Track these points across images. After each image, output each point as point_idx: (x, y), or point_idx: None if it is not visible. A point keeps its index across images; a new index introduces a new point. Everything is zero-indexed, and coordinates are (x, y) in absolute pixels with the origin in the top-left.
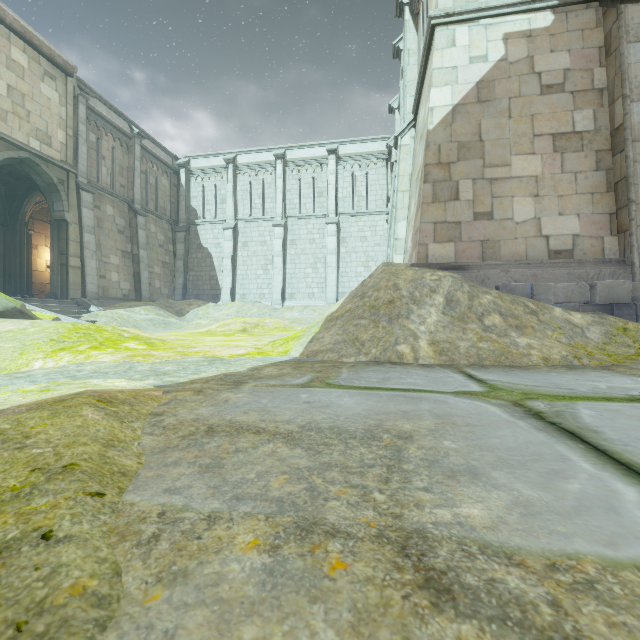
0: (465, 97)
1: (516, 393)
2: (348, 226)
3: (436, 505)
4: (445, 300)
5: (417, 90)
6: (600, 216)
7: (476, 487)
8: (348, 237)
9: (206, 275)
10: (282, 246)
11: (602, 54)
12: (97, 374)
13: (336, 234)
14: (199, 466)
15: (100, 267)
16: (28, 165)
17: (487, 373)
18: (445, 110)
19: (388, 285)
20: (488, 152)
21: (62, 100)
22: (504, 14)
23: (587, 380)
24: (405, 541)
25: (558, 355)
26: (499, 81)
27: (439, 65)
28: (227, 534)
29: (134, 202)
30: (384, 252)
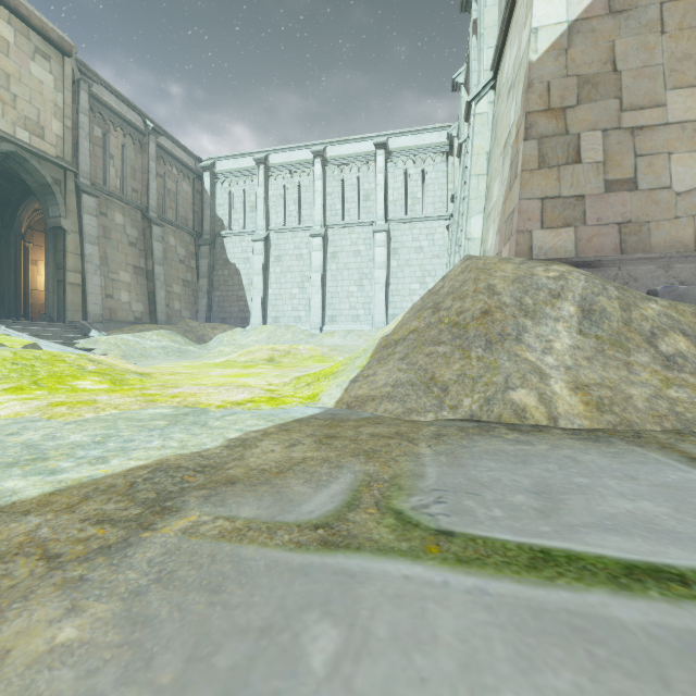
0: (588, 8)
1: None
2: (400, 235)
3: None
4: (580, 312)
5: (501, 31)
6: None
7: None
8: (400, 248)
9: (233, 295)
10: (321, 260)
11: None
12: None
13: (386, 244)
14: None
15: (106, 285)
16: (16, 161)
17: None
18: (557, 30)
19: (478, 290)
20: (627, 88)
21: (58, 84)
22: None
23: None
24: None
25: None
26: None
27: None
28: None
29: (148, 209)
30: (444, 265)
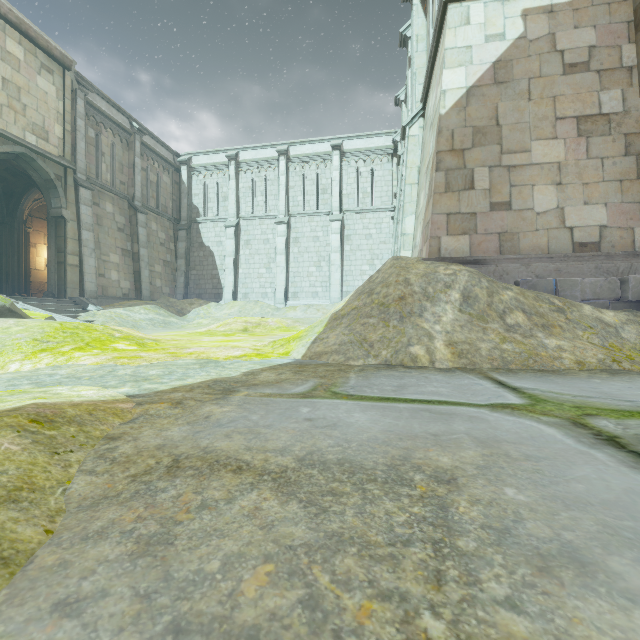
0: (480, 78)
1: (567, 407)
2: (353, 223)
3: None
4: (462, 296)
5: (426, 76)
6: (630, 205)
7: (598, 599)
8: (353, 235)
9: (208, 274)
10: (285, 244)
11: (631, 29)
12: (68, 379)
13: (340, 231)
14: (136, 540)
15: (99, 265)
16: (24, 160)
17: (519, 379)
18: (459, 93)
19: (398, 280)
20: (506, 137)
21: (60, 94)
22: None
23: None
24: None
25: (594, 358)
26: (517, 61)
27: (452, 45)
28: None
29: (134, 199)
30: (390, 250)
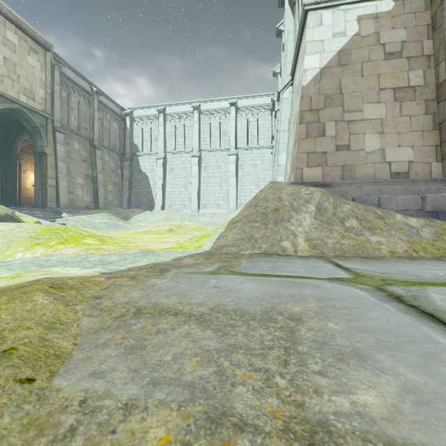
0: (329, 62)
1: (376, 279)
2: (244, 157)
3: (333, 391)
4: (316, 208)
5: (294, 58)
6: (428, 147)
7: (365, 371)
8: (244, 164)
9: (144, 191)
10: (198, 171)
11: (429, 30)
12: (59, 263)
13: (236, 162)
14: (124, 347)
15: (69, 186)
16: (18, 114)
17: (350, 263)
18: (315, 71)
19: (274, 198)
20: (346, 101)
21: (42, 68)
22: (358, 2)
23: (427, 268)
24: (311, 437)
25: (401, 249)
26: (354, 50)
27: (310, 39)
28: (140, 427)
29: (93, 140)
30: (269, 175)
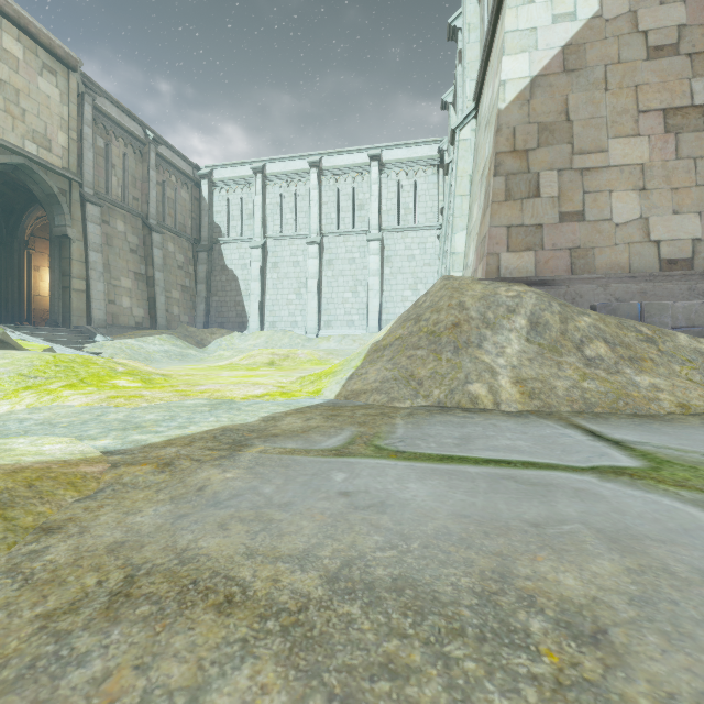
0: (547, 66)
1: None
2: (393, 243)
3: None
4: (529, 323)
5: (480, 69)
6: None
7: None
8: (393, 256)
9: (231, 300)
10: (317, 267)
11: None
12: (40, 427)
13: (379, 252)
14: None
15: (109, 291)
16: (24, 172)
17: (615, 428)
18: (521, 83)
19: (451, 305)
20: (578, 135)
21: (64, 98)
22: None
23: None
24: None
25: (700, 399)
26: (592, 44)
27: (513, 27)
28: None
29: (149, 217)
30: (435, 273)
